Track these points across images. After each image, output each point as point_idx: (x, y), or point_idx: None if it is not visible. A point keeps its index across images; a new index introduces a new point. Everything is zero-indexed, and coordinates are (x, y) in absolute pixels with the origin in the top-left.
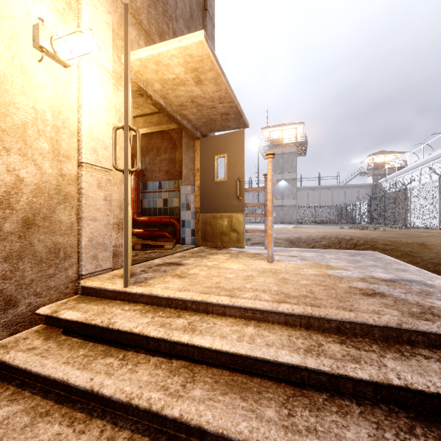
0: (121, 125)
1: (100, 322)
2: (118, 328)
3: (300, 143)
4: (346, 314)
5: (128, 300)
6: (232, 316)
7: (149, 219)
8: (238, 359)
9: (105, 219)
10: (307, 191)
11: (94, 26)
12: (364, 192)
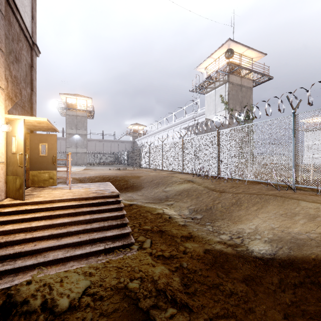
0: (21, 153)
1: (22, 209)
2: (30, 208)
3: (89, 111)
4: (87, 196)
5: (24, 205)
6: (61, 202)
7: None
8: (64, 207)
9: (3, 181)
10: (95, 142)
11: (0, 112)
12: (128, 145)
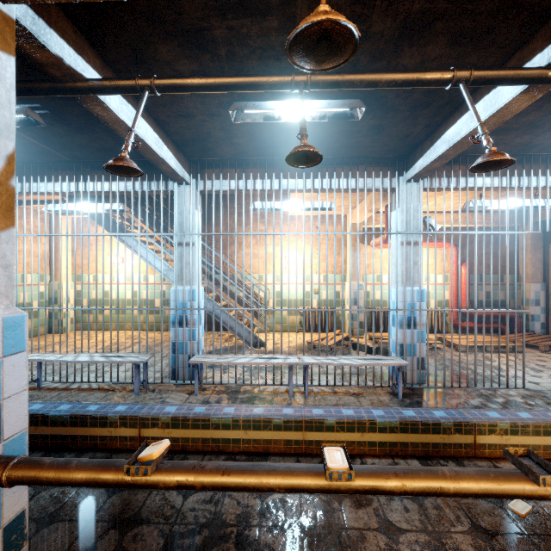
0: None
1: None
2: None
3: None
4: None
5: None
6: None
7: (487, 313)
8: None
9: None
10: None
11: None
12: None
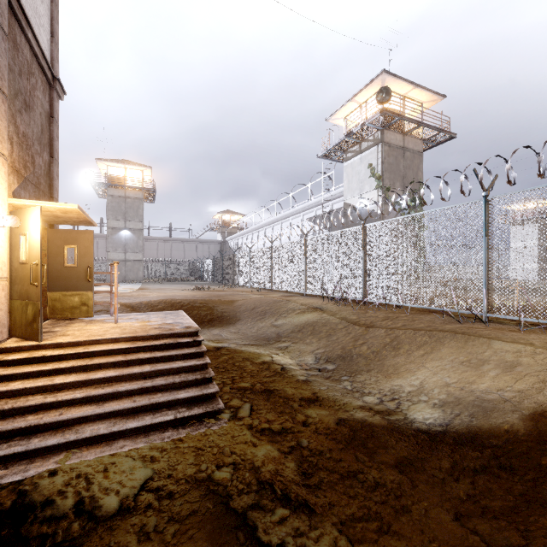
0: (36, 262)
1: (38, 355)
2: (51, 355)
3: (147, 190)
4: (145, 334)
5: (40, 349)
6: (102, 344)
7: None
8: (108, 352)
9: (5, 309)
10: (157, 242)
11: (1, 195)
12: (214, 248)
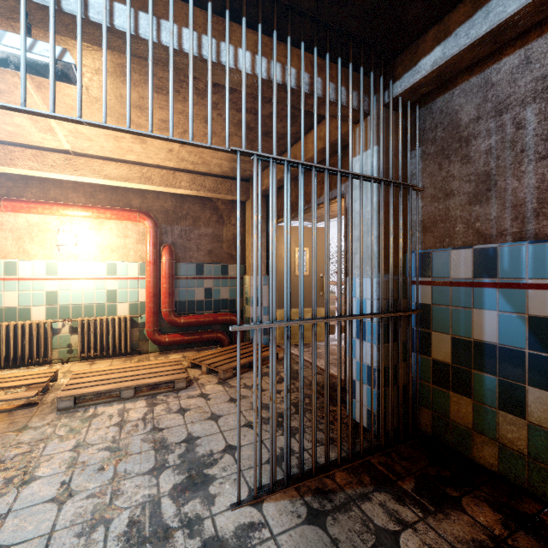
0: None
1: None
2: None
3: None
4: None
5: None
6: None
7: (198, 319)
8: None
9: None
10: None
11: None
12: None
